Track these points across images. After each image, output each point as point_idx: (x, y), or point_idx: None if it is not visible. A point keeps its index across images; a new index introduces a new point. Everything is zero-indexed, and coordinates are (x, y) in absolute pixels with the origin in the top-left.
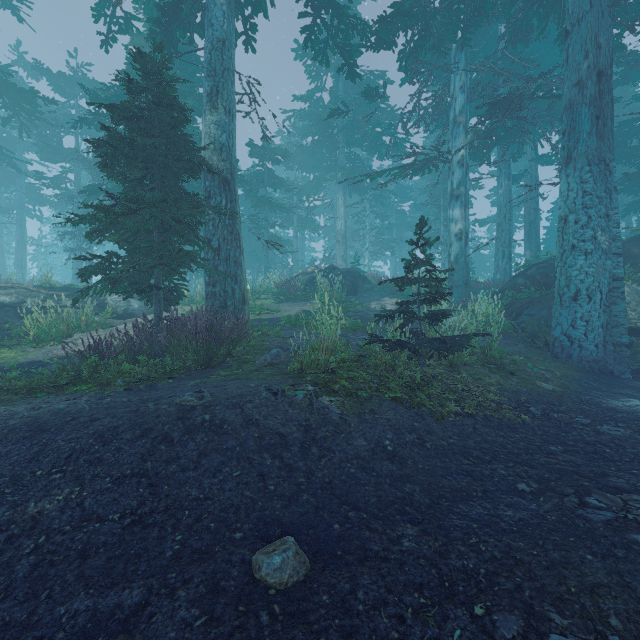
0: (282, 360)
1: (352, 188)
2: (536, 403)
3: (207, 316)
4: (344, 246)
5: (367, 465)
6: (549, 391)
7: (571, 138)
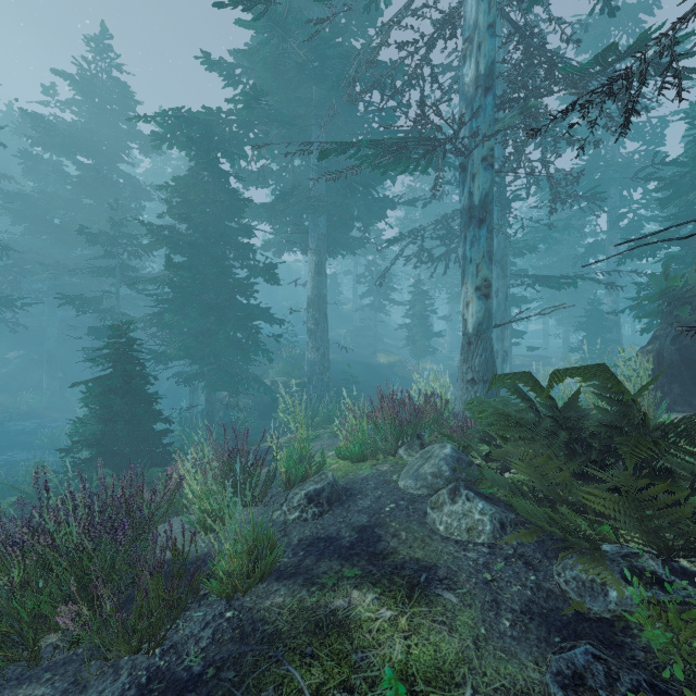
0: None
1: None
2: None
3: None
4: None
5: None
6: None
7: None
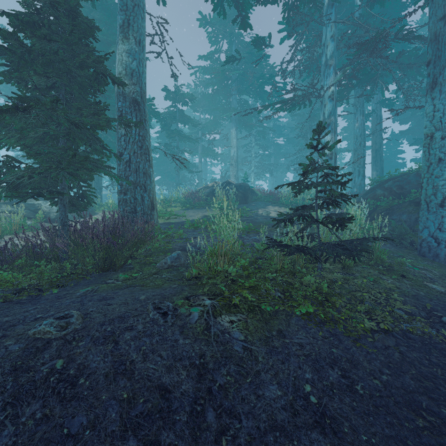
0: (182, 262)
1: (242, 125)
2: (444, 311)
3: (104, 220)
4: (236, 168)
5: (289, 444)
6: (444, 294)
7: (436, 66)
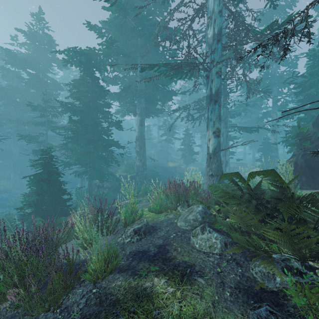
0: None
1: None
2: None
3: None
4: None
5: None
6: None
7: None
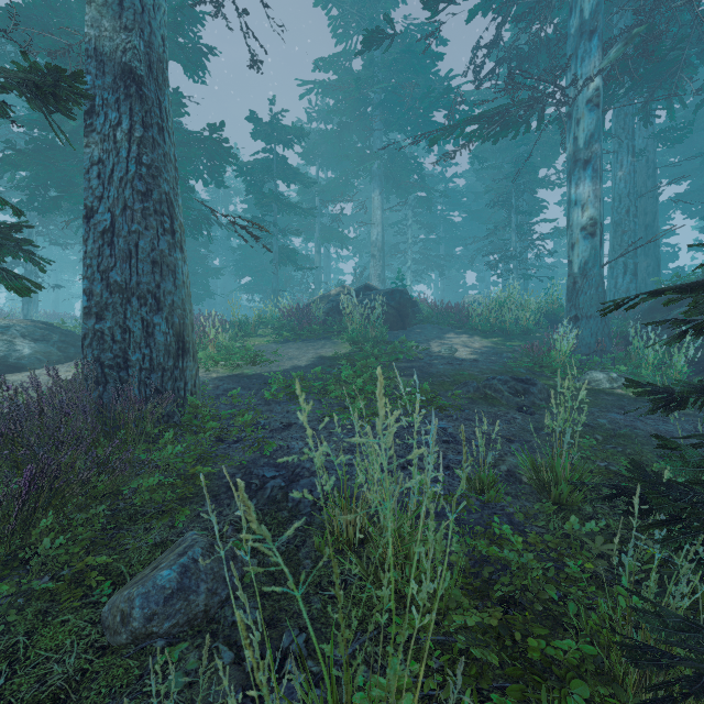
0: (197, 609)
1: (391, 187)
2: None
3: None
4: (381, 262)
5: None
6: None
7: None
